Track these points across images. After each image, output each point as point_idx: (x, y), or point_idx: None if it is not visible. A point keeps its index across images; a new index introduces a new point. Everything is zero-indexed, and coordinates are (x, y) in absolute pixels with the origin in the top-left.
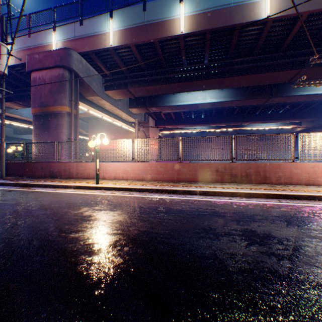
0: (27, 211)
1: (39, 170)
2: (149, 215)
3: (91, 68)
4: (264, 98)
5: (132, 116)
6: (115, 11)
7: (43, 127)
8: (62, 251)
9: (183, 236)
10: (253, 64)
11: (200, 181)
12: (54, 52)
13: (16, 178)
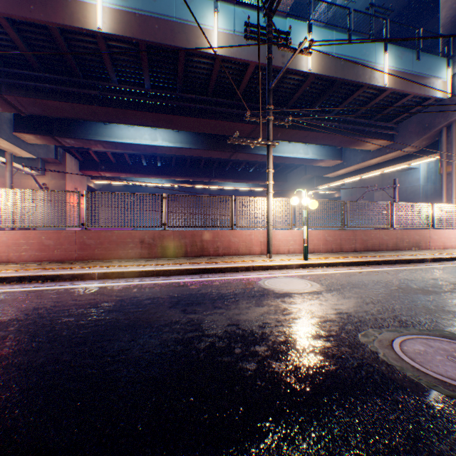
0: None
1: None
2: None
3: None
4: (229, 152)
5: (24, 147)
6: None
7: None
8: None
9: None
10: (209, 106)
11: (119, 258)
12: None
13: None
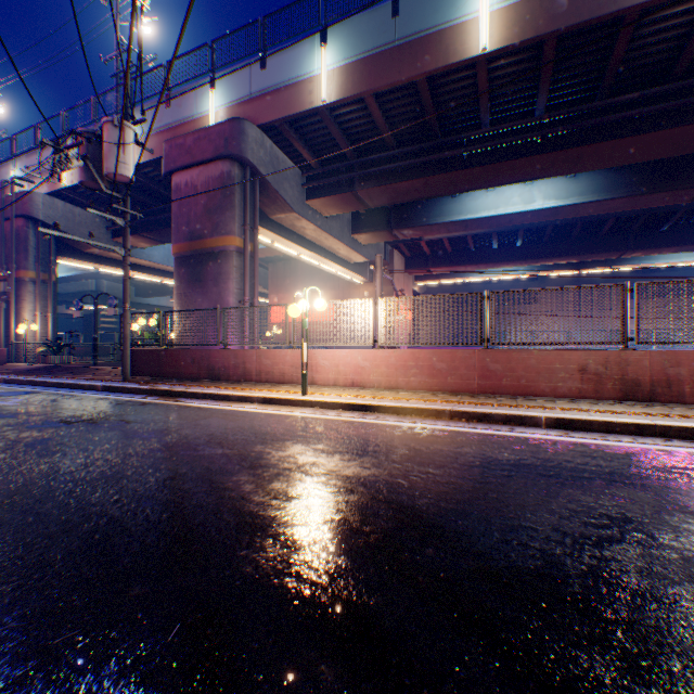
0: (188, 446)
1: (188, 365)
2: (445, 471)
3: (280, 154)
4: (693, 188)
5: (359, 251)
6: (333, 28)
7: (192, 279)
8: (289, 543)
9: (560, 533)
10: (668, 102)
11: (539, 395)
12: (213, 130)
13: (149, 380)
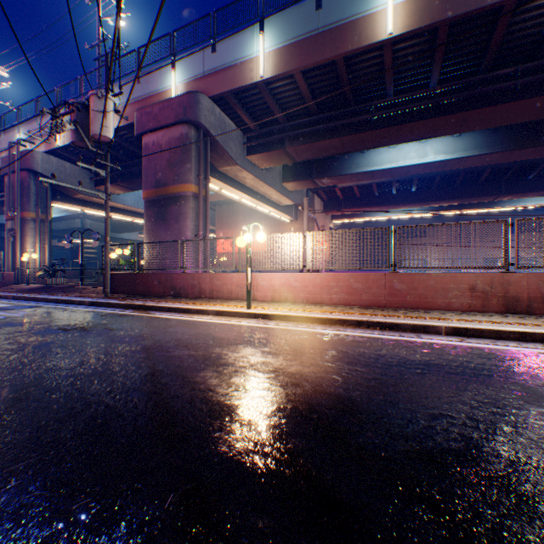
0: (161, 348)
1: (155, 285)
2: (370, 369)
3: (227, 120)
4: None
5: (287, 196)
6: (269, 19)
7: (157, 218)
8: (253, 427)
9: (474, 420)
10: (537, 75)
11: (436, 309)
12: (174, 101)
13: (125, 297)
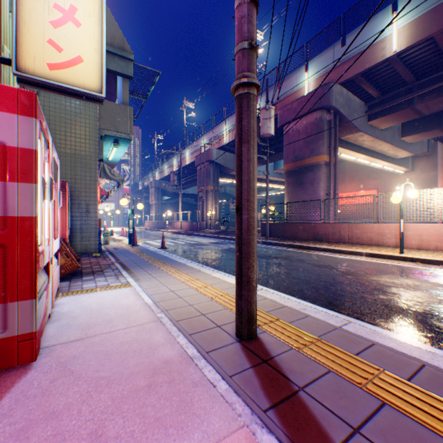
0: (357, 274)
1: (299, 232)
2: None
3: (351, 96)
4: None
5: (405, 148)
6: None
7: (295, 183)
8: None
9: None
10: None
11: None
12: (309, 95)
13: (279, 239)
